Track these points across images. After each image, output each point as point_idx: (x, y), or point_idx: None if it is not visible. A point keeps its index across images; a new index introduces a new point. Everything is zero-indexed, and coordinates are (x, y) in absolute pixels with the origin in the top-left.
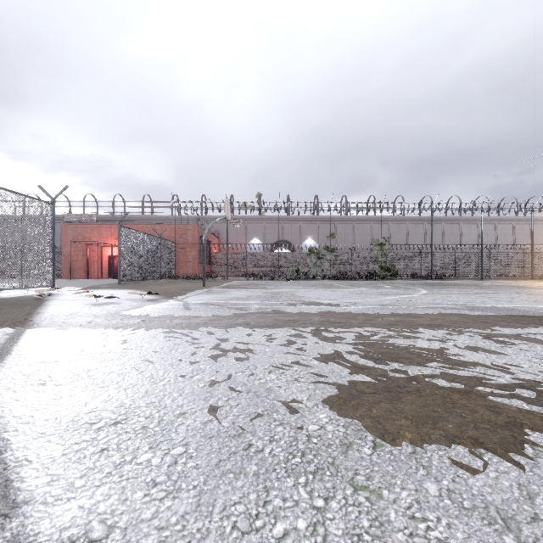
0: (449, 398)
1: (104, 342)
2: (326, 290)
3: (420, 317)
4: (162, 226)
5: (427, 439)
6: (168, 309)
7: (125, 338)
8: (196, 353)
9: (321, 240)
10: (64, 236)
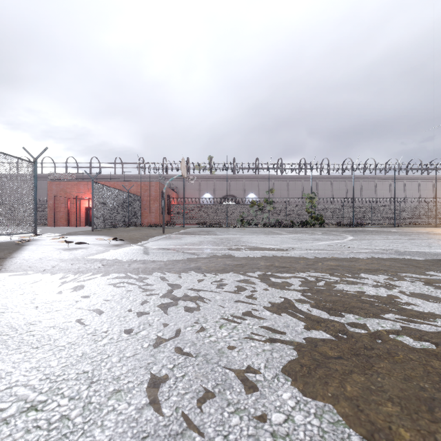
0: (430, 366)
1: (59, 288)
2: (267, 236)
3: (356, 262)
4: (130, 182)
5: None
6: (128, 253)
7: (81, 284)
8: (146, 301)
9: (261, 195)
10: (49, 191)
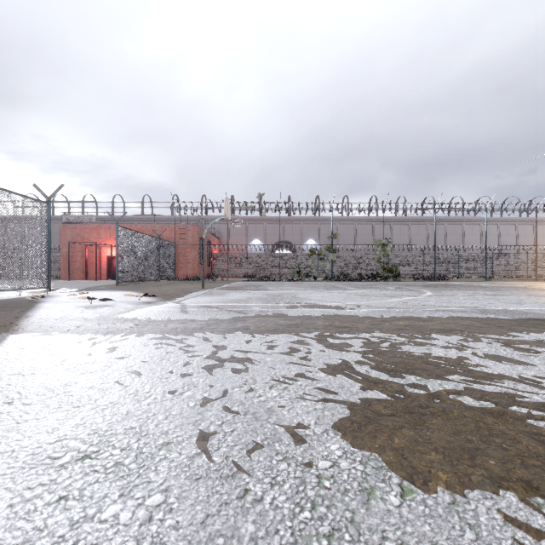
0: (482, 422)
1: (90, 350)
2: (328, 292)
3: (430, 321)
4: (162, 226)
5: (467, 483)
6: (164, 312)
7: (114, 346)
8: (189, 363)
9: (322, 241)
10: (63, 236)
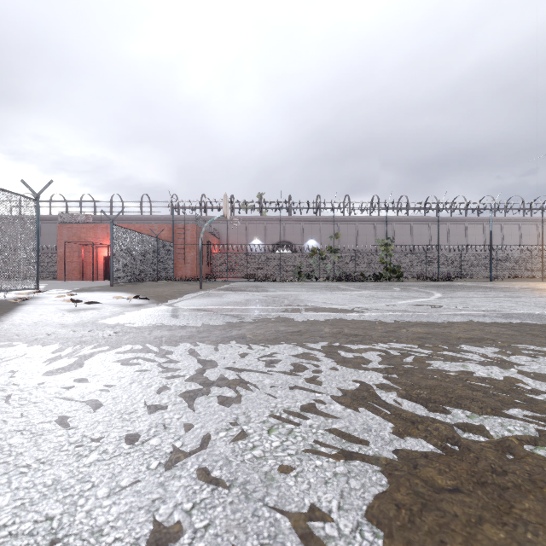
0: None
1: (48, 367)
2: (331, 293)
3: (451, 328)
4: (160, 226)
5: None
6: (152, 316)
7: (79, 361)
8: (165, 388)
9: (323, 241)
10: (59, 236)
